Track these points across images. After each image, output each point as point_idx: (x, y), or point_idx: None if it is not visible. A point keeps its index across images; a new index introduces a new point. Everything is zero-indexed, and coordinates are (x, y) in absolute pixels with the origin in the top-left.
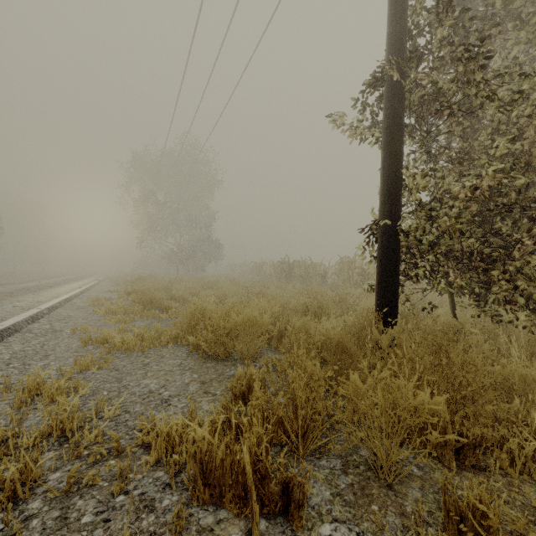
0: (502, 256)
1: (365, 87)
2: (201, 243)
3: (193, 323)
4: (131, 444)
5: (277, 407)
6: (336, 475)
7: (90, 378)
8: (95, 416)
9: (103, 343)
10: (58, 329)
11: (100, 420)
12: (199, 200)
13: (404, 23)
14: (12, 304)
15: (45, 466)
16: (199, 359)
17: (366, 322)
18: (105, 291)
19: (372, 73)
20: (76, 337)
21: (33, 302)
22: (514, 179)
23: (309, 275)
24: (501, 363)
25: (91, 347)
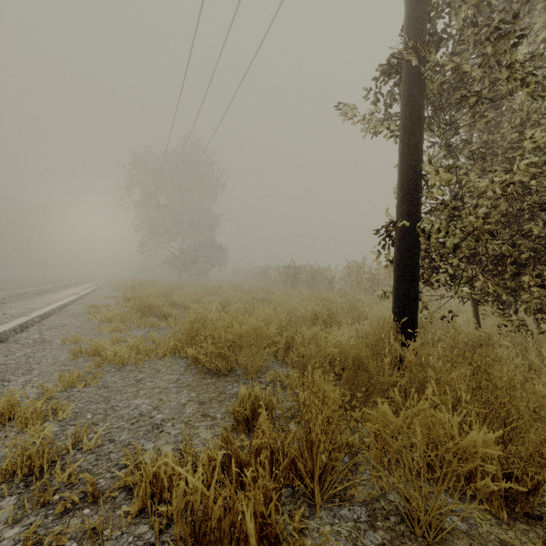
0: (533, 260)
1: (380, 76)
2: (204, 247)
3: (193, 333)
4: (111, 487)
5: (289, 447)
6: (361, 530)
7: (74, 397)
8: (74, 447)
9: (94, 355)
10: (47, 339)
11: (78, 451)
12: (202, 203)
13: (424, 3)
14: (3, 311)
15: (3, 517)
16: (198, 374)
17: (383, 333)
18: (104, 297)
19: (388, 59)
20: (66, 348)
21: (24, 309)
22: (545, 175)
23: (316, 281)
24: (542, 382)
25: (81, 359)
